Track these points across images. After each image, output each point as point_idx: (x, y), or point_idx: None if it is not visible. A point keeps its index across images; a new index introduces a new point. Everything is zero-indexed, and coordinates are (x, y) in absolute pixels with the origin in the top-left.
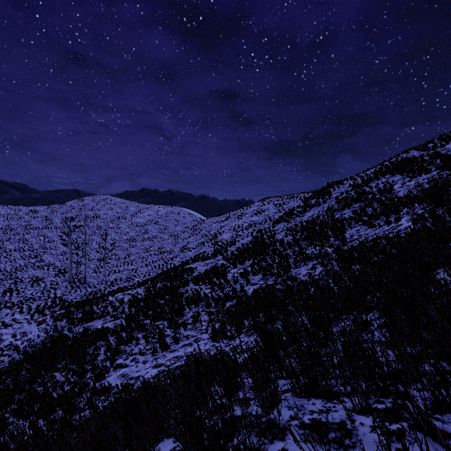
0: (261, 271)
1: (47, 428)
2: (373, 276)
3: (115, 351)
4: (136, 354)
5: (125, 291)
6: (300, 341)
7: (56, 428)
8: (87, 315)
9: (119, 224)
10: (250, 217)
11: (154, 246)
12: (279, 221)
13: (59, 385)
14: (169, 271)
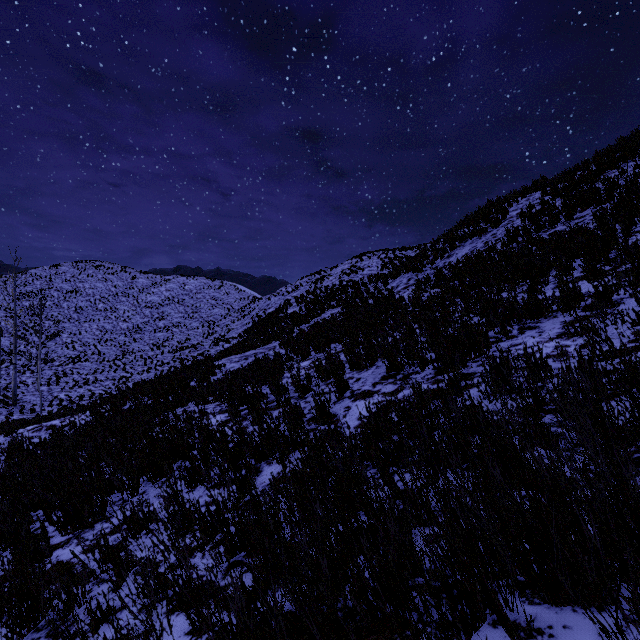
0: (380, 358)
1: None
2: None
3: None
4: None
5: (51, 420)
6: None
7: None
8: None
9: (116, 304)
10: (337, 279)
11: (172, 340)
12: (397, 272)
13: None
14: (167, 375)
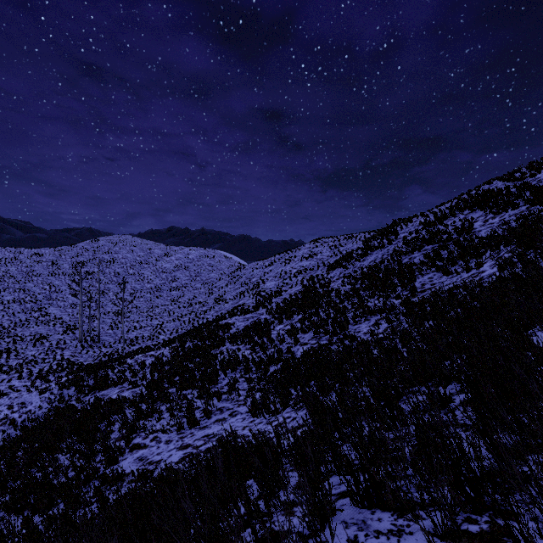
0: (313, 328)
1: (44, 527)
2: (452, 336)
3: (132, 427)
4: (158, 432)
5: (147, 352)
6: (361, 421)
7: (53, 527)
8: (100, 381)
9: (141, 270)
10: (300, 261)
11: (184, 297)
12: (334, 267)
13: (62, 471)
14: (201, 328)
